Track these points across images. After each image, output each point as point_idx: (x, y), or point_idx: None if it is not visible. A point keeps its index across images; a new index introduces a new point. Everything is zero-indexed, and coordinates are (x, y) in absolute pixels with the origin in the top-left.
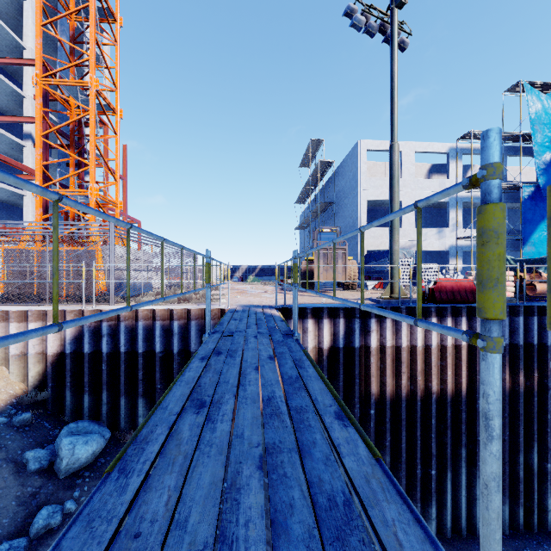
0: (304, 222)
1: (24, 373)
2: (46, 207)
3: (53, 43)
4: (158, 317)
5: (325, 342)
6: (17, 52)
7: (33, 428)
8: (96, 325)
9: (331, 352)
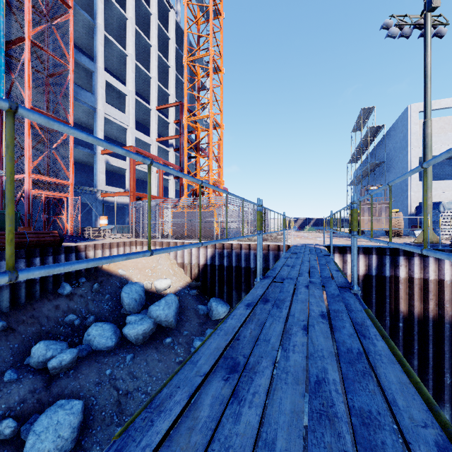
0: (355, 180)
1: (190, 272)
2: (182, 186)
3: (181, 86)
4: (252, 248)
5: (360, 270)
6: (166, 98)
7: (197, 297)
8: (221, 251)
9: (366, 278)
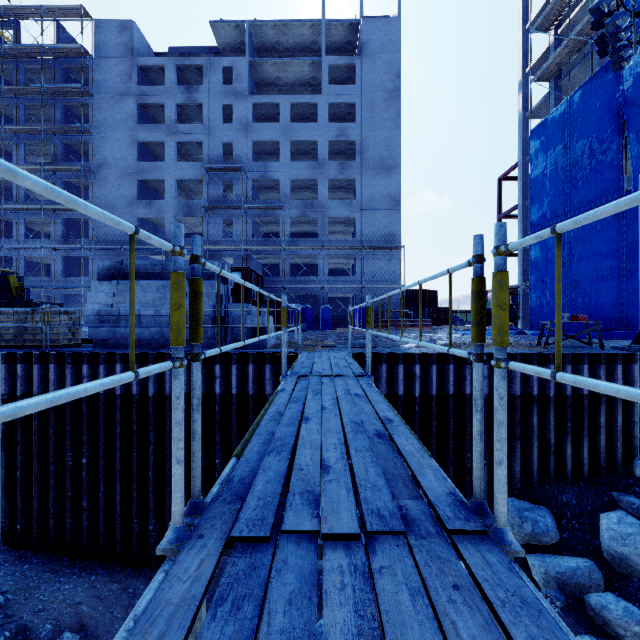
0: None
1: None
2: None
3: None
4: None
5: None
6: None
7: None
8: None
9: None
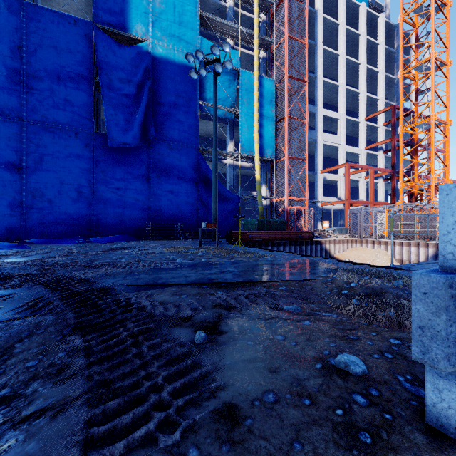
0: None
1: None
2: (394, 188)
3: (391, 83)
4: None
5: None
6: (374, 104)
7: None
8: None
9: None
